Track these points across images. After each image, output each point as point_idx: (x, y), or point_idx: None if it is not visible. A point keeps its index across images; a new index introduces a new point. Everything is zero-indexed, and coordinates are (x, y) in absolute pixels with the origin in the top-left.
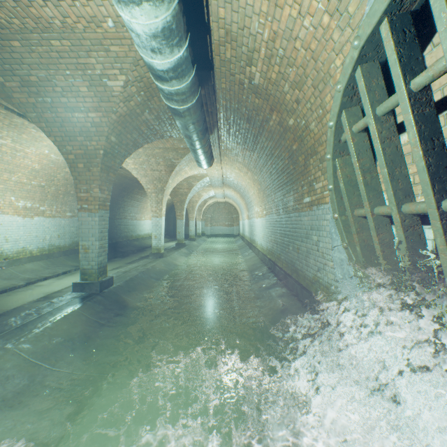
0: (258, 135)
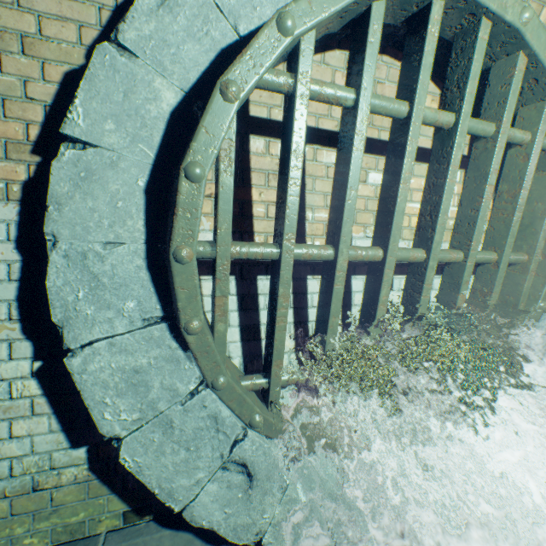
0: None
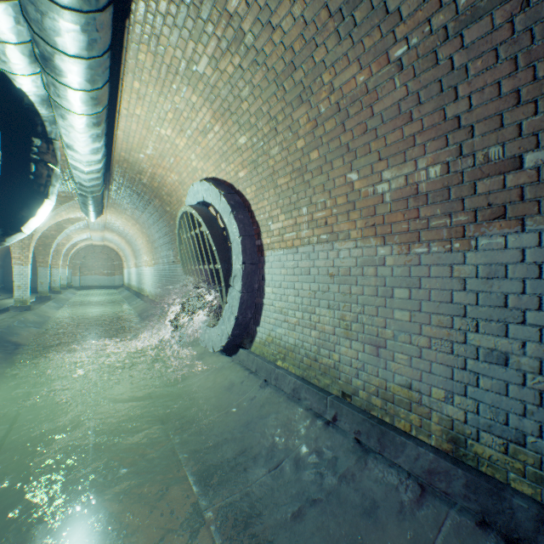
0: (146, 205)
